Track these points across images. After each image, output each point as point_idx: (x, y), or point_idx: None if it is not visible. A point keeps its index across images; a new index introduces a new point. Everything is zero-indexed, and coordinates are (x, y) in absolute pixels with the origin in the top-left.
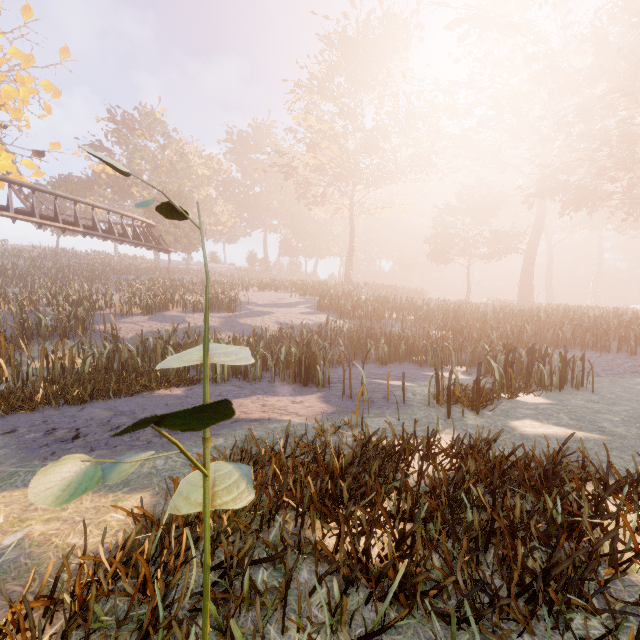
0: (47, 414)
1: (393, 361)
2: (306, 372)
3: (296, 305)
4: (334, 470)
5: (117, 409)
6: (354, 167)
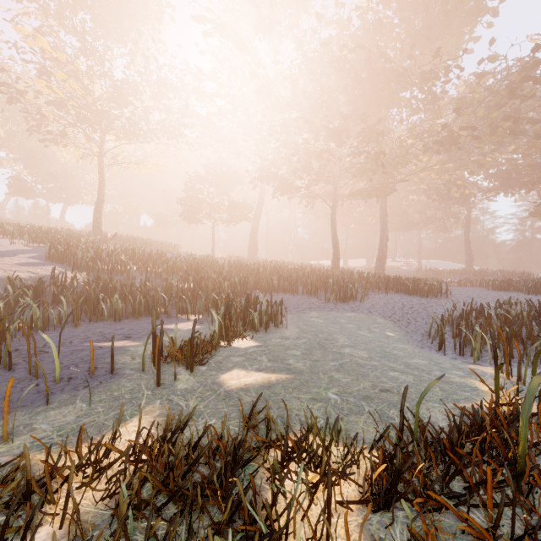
0: None
1: (130, 315)
2: None
3: (15, 254)
4: None
5: None
6: (102, 113)
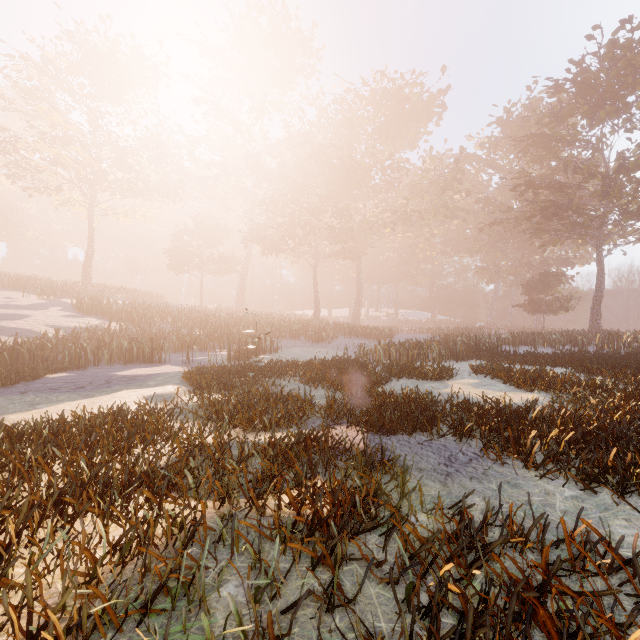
0: (9, 389)
1: (179, 350)
2: (152, 355)
3: (46, 307)
4: (231, 367)
5: (56, 382)
6: (104, 176)
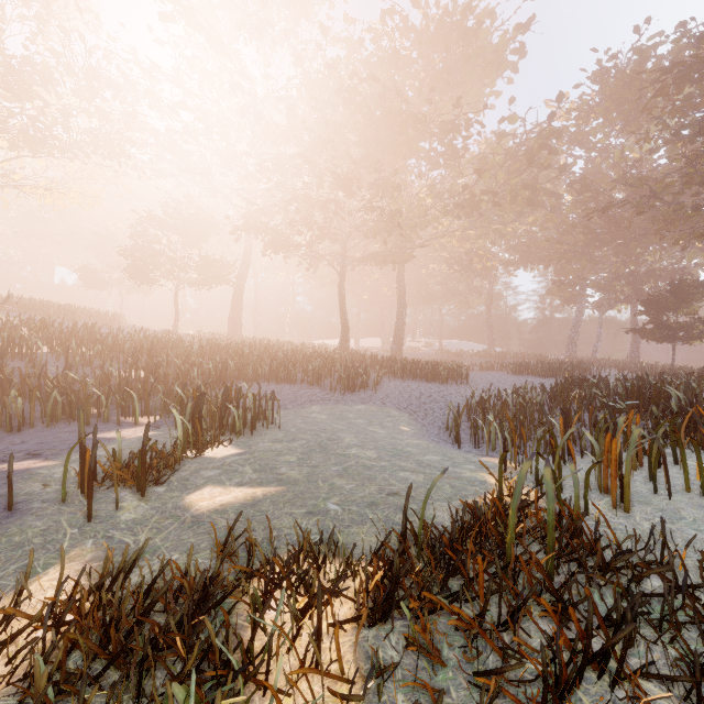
0: None
1: (39, 422)
2: None
3: None
4: None
5: None
6: None
